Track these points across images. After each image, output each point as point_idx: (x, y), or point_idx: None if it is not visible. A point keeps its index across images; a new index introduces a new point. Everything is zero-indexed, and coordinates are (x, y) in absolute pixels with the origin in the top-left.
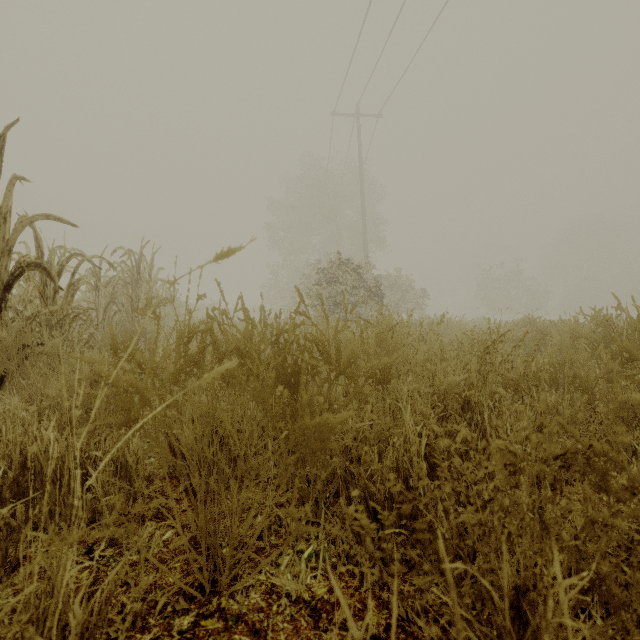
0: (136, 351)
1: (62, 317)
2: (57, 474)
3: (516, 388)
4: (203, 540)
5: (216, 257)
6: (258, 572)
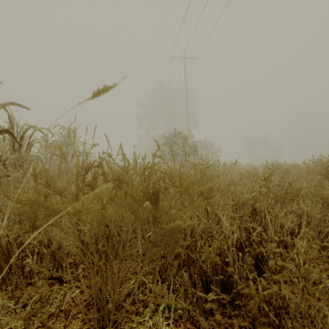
0: (49, 178)
1: (23, 161)
2: (7, 255)
3: (283, 201)
4: (95, 303)
5: (93, 96)
6: (131, 321)
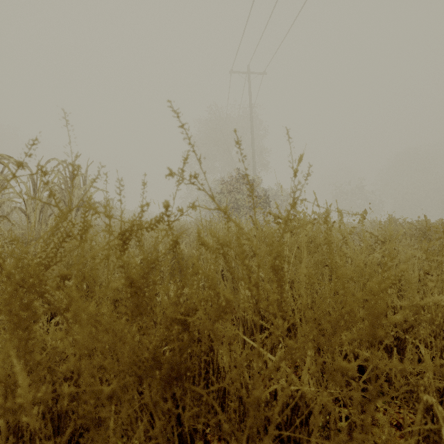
0: None
1: None
2: None
3: None
4: None
5: None
6: None
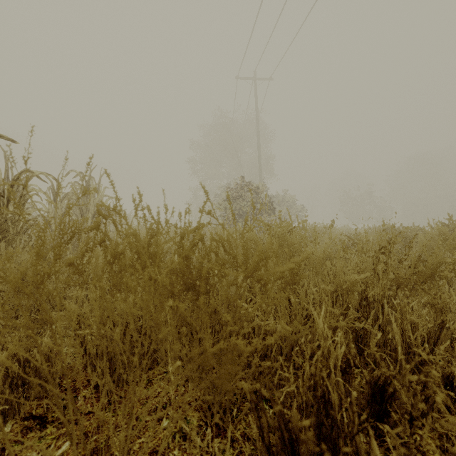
0: None
1: (13, 222)
2: None
3: (412, 286)
4: None
5: None
6: None
